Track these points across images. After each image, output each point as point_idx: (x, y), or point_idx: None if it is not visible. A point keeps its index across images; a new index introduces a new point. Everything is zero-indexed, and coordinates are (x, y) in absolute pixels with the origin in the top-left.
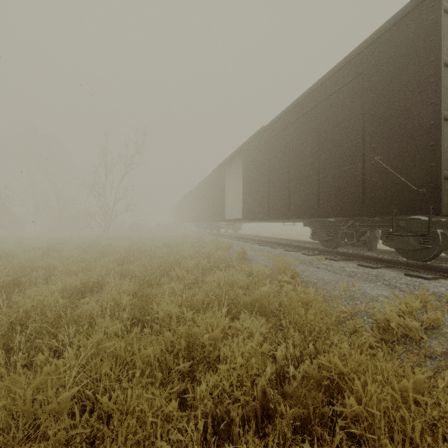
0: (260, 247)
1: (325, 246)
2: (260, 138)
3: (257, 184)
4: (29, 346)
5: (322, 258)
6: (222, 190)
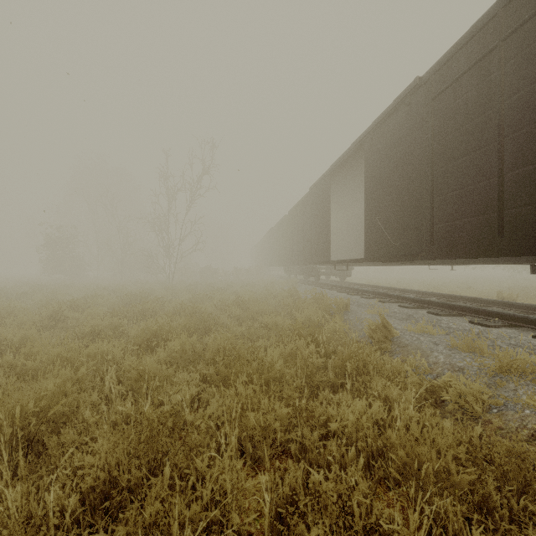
0: (405, 310)
1: None
2: (406, 107)
3: (401, 194)
4: None
5: None
6: (325, 215)
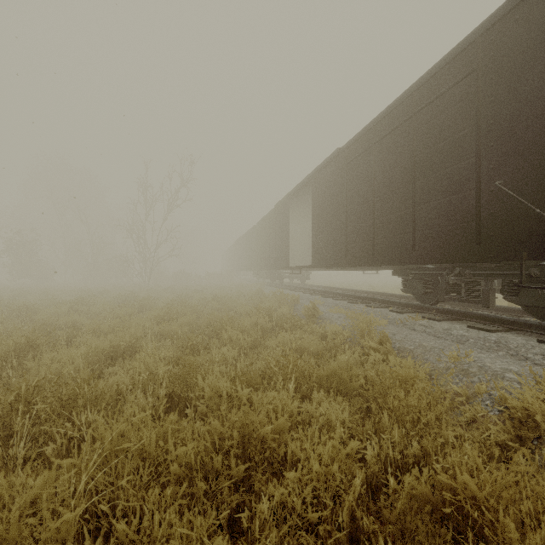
0: (335, 301)
1: (421, 301)
2: (334, 164)
3: (331, 222)
4: (38, 430)
5: (418, 317)
6: (286, 230)
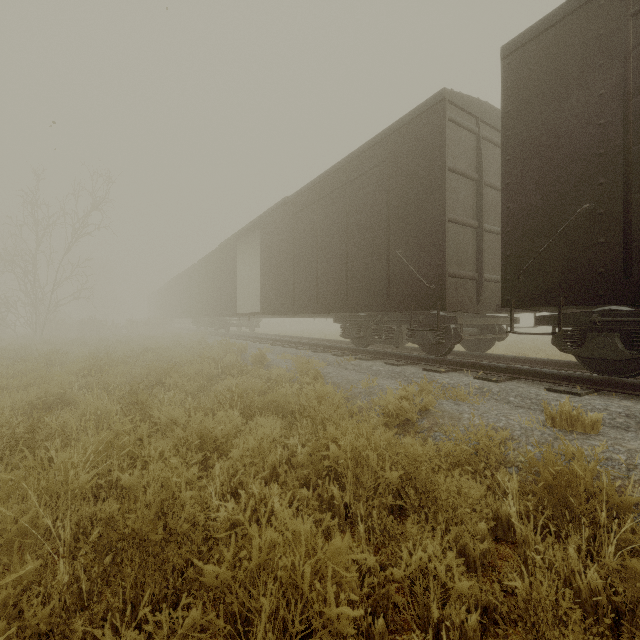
0: (284, 349)
1: (356, 345)
2: (283, 211)
3: (280, 269)
4: None
5: (351, 358)
6: (233, 273)
